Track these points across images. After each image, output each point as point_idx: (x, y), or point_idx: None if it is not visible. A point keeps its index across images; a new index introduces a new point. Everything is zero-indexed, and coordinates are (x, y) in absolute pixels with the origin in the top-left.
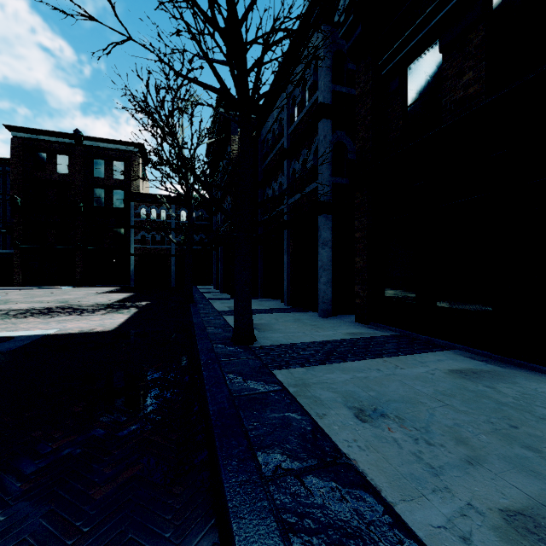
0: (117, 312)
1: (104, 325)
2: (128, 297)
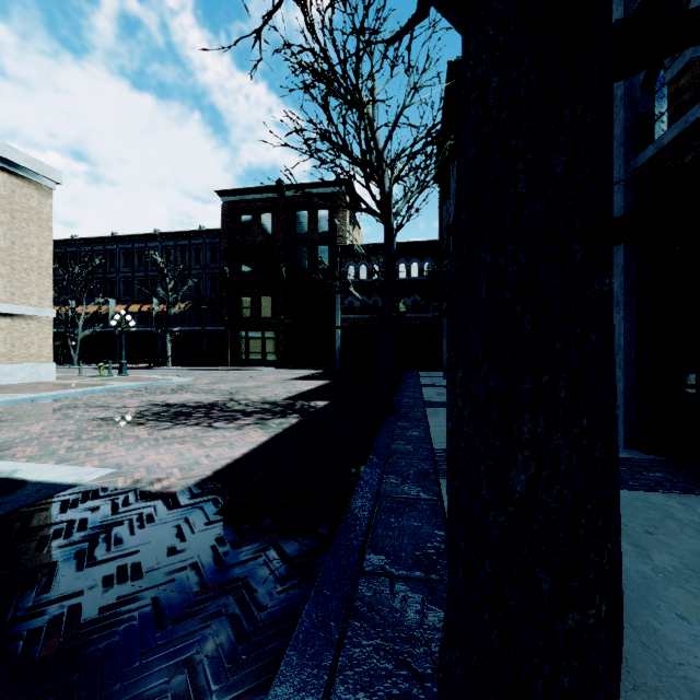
0: (262, 425)
1: (195, 466)
2: (314, 388)
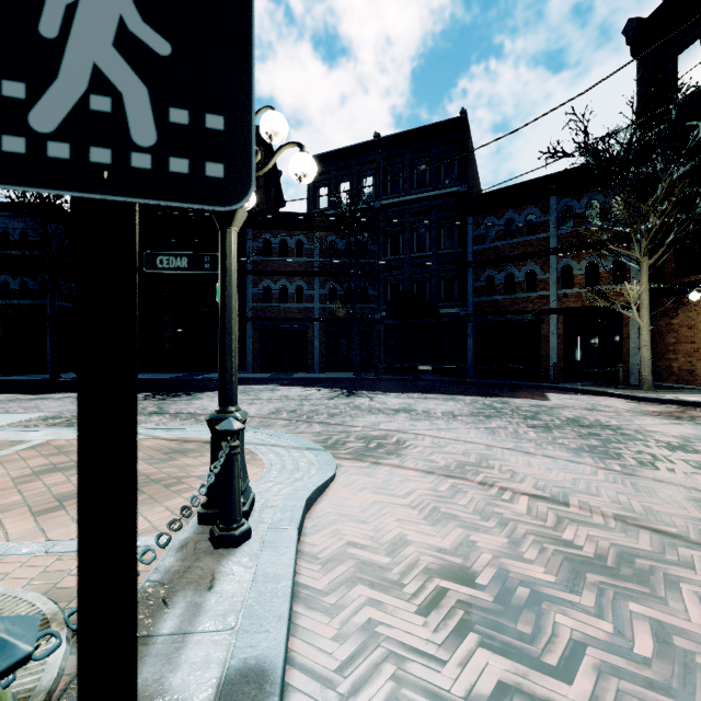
0: None
1: None
2: None
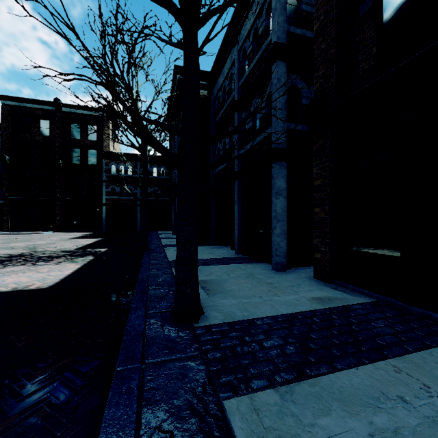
0: (71, 261)
1: (46, 279)
2: (93, 242)
